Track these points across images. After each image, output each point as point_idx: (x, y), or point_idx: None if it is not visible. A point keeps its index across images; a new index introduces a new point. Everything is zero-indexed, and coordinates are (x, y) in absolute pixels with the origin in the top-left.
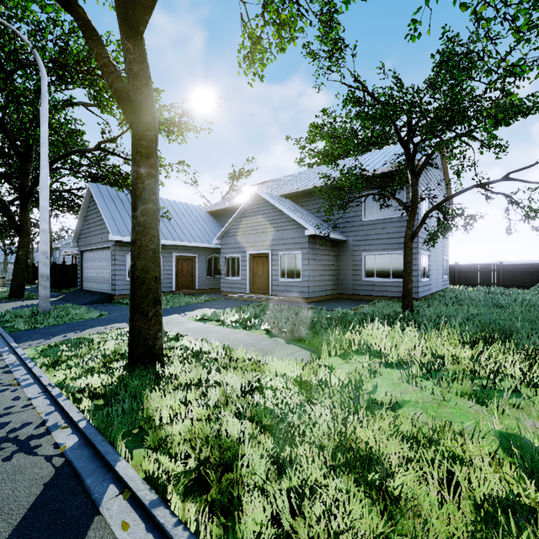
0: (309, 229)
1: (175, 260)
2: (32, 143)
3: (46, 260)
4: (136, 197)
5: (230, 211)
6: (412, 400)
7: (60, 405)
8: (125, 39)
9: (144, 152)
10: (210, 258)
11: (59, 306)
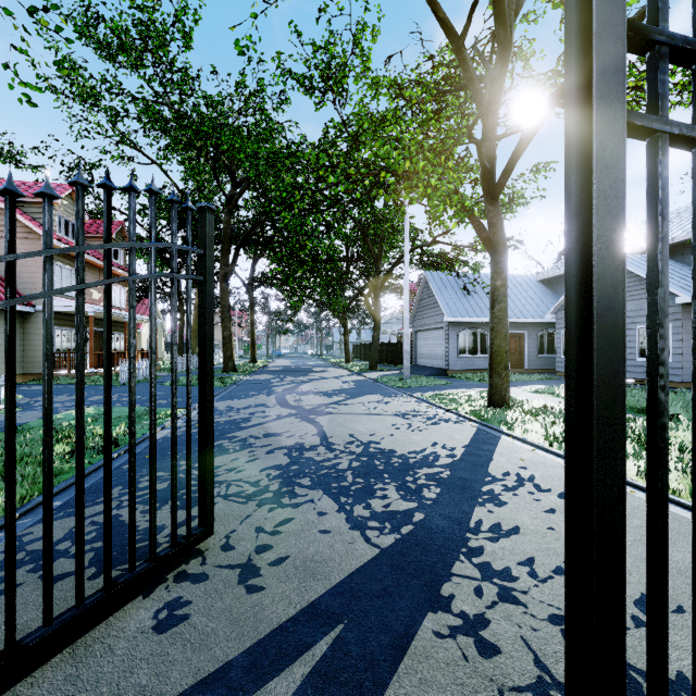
0: (681, 296)
1: None
2: (383, 246)
3: (408, 340)
4: (493, 300)
5: None
6: None
7: (460, 415)
8: (488, 205)
9: (499, 271)
10: (542, 334)
11: (411, 376)
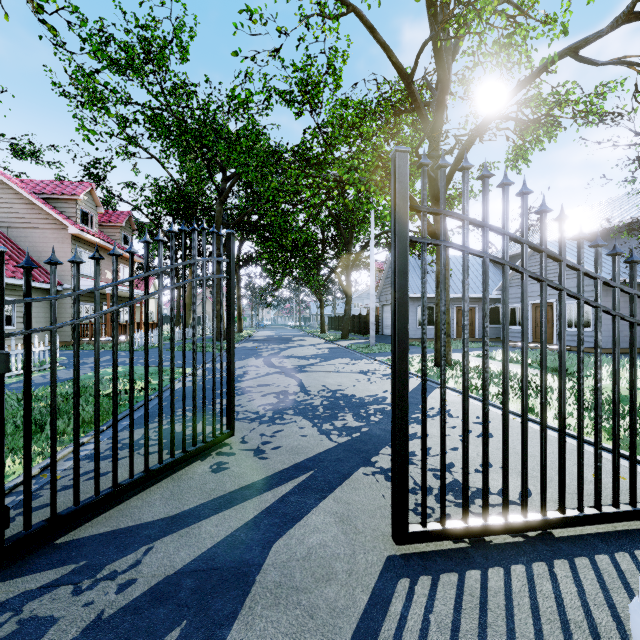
0: None
1: (455, 311)
2: (353, 231)
3: (373, 313)
4: (438, 282)
5: (514, 259)
6: (589, 387)
7: (411, 373)
8: (433, 205)
9: None
10: (491, 308)
11: (376, 344)
